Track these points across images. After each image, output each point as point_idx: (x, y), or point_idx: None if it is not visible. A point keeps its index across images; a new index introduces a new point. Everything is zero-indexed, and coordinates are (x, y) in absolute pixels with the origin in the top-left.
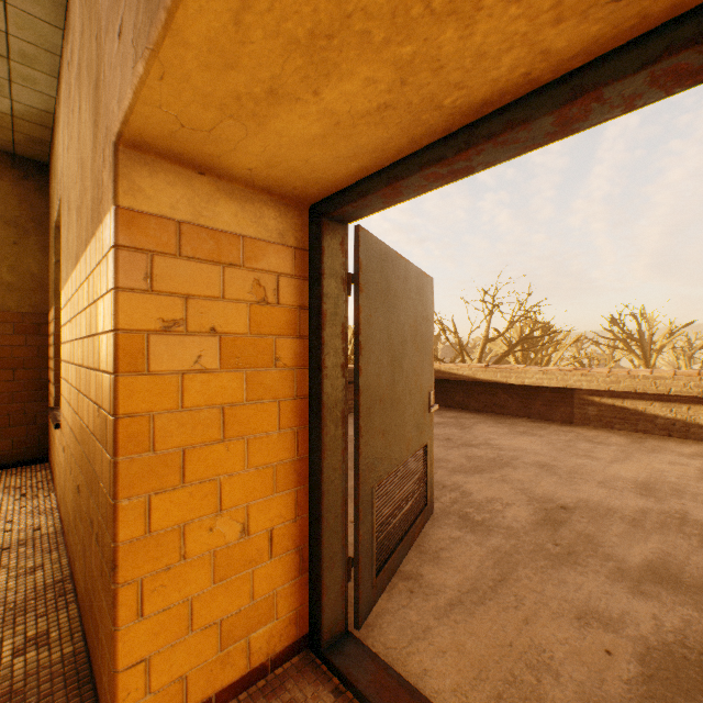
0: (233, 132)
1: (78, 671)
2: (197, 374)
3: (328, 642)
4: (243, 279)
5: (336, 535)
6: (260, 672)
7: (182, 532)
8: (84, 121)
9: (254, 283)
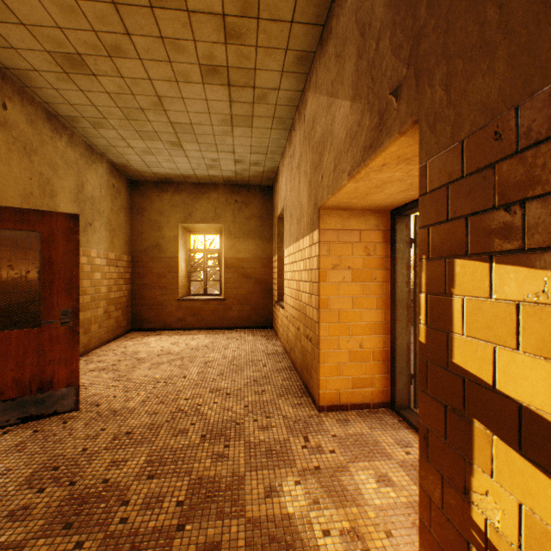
0: (355, 201)
1: (302, 389)
2: (343, 283)
3: (398, 406)
4: (360, 247)
5: (403, 359)
6: (367, 406)
7: (338, 339)
8: (301, 189)
9: (364, 248)
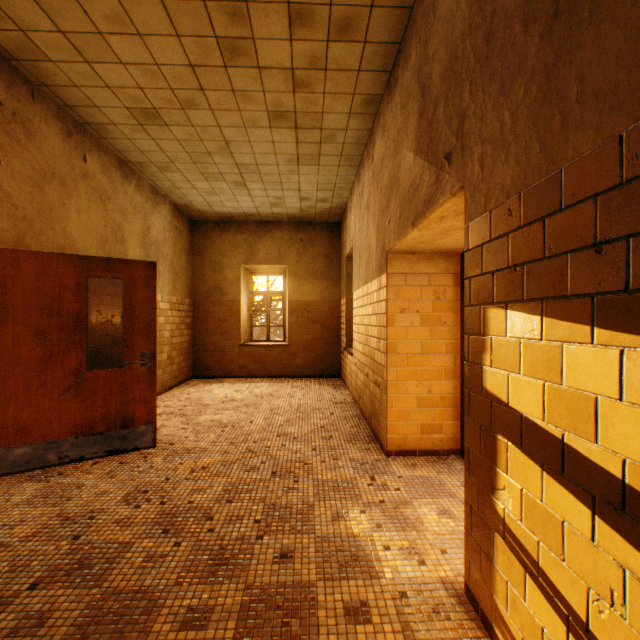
0: (422, 246)
1: (370, 436)
2: (411, 328)
3: None
4: (429, 291)
5: None
6: (436, 452)
7: (406, 384)
8: (370, 230)
9: (433, 292)
